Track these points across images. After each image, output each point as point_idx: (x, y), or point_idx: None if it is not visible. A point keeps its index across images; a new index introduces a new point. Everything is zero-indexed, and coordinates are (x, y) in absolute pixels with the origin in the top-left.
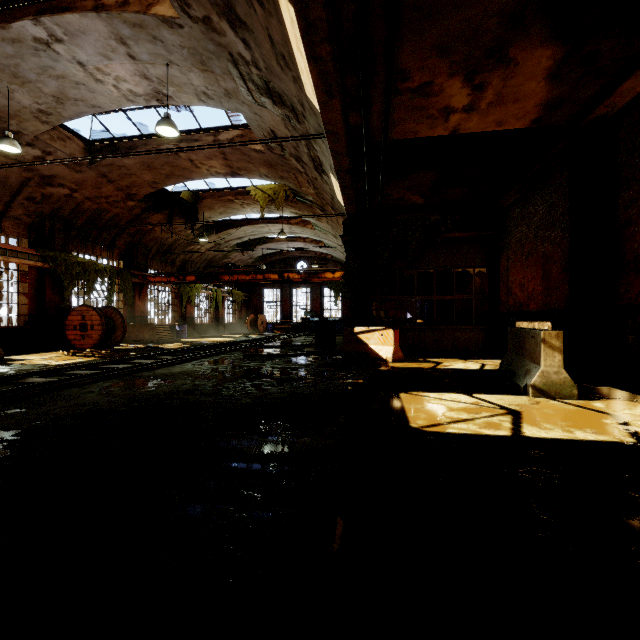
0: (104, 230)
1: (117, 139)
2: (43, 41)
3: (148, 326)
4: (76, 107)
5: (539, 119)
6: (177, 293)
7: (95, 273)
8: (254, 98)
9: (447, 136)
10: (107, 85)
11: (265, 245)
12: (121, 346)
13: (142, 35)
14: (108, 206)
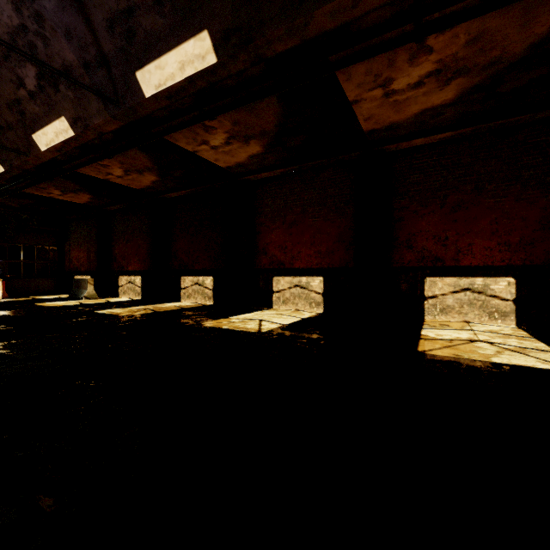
0: None
1: None
2: None
3: None
4: None
5: (86, 203)
6: None
7: None
8: None
9: (47, 196)
10: None
11: None
12: None
13: None
14: None
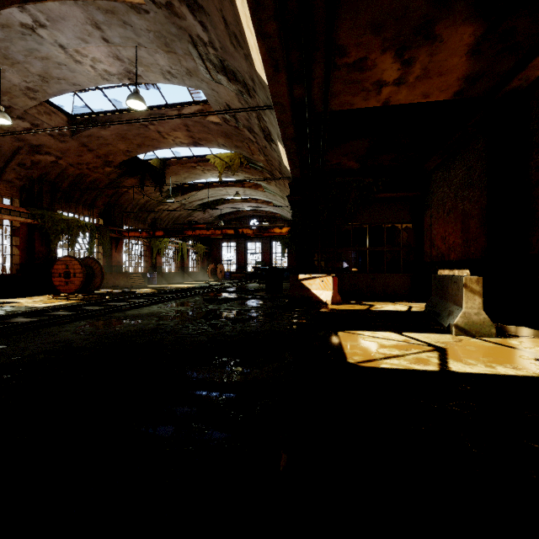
0: (85, 192)
1: (95, 113)
2: (29, 26)
3: (123, 274)
4: (59, 85)
5: (460, 92)
6: (148, 246)
7: (77, 229)
8: (211, 76)
9: (379, 107)
10: (85, 65)
11: (223, 205)
12: (100, 291)
13: (114, 20)
14: (89, 171)
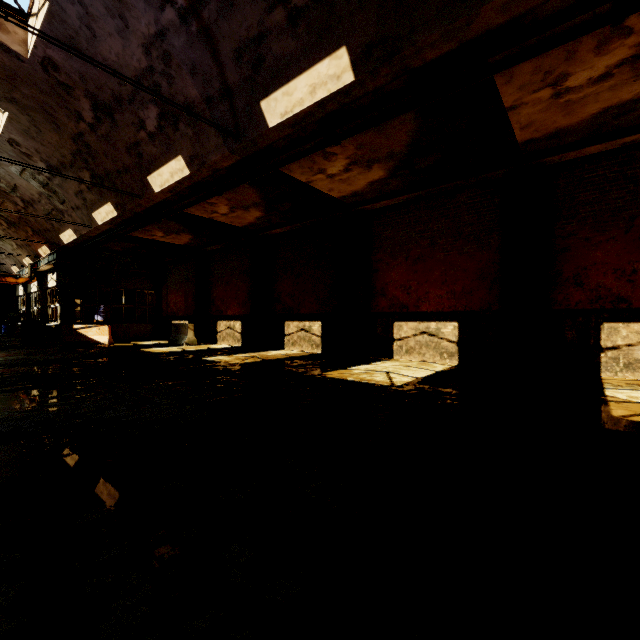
0: None
1: None
2: None
3: None
4: None
5: (186, 244)
6: None
7: None
8: (21, 175)
9: (150, 239)
10: None
11: None
12: None
13: None
14: None
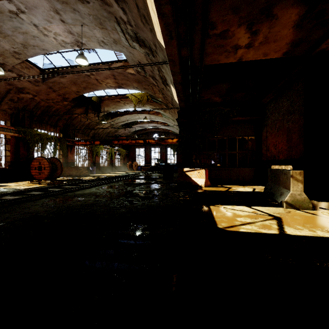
0: (51, 117)
1: (57, 68)
2: (14, 12)
3: (75, 167)
4: (34, 50)
5: (287, 52)
6: (90, 150)
7: (46, 139)
8: (129, 43)
9: (235, 62)
10: (50, 37)
11: (137, 125)
12: (60, 178)
13: (67, 8)
14: (53, 104)
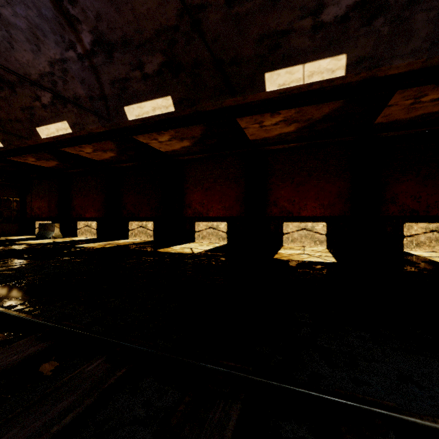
0: None
1: None
2: None
3: None
4: None
5: (52, 167)
6: None
7: None
8: None
9: (22, 162)
10: None
11: None
12: None
13: None
14: None
